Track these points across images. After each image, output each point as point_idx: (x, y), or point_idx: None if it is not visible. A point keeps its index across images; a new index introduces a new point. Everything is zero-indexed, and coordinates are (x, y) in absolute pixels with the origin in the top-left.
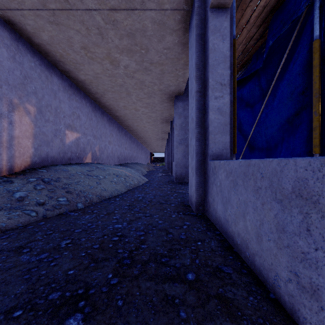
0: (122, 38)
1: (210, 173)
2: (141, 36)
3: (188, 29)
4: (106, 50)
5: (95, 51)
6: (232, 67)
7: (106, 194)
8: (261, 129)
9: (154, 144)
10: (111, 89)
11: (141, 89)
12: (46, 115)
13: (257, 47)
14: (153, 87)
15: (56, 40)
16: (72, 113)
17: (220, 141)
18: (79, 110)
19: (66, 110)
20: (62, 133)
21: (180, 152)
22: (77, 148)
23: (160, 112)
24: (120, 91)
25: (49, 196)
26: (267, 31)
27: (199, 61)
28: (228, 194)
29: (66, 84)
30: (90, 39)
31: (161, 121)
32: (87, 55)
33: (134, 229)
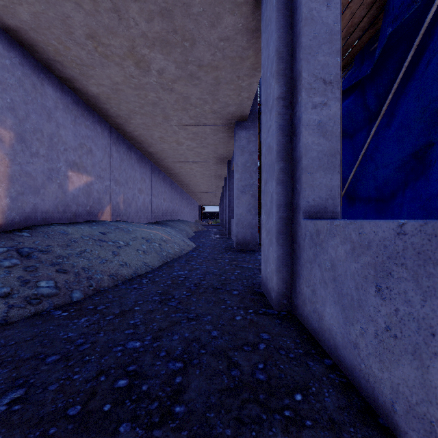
0: (152, 19)
1: (306, 243)
2: (184, 16)
3: (259, 2)
4: (128, 41)
5: (109, 43)
6: (340, 56)
7: (127, 272)
8: (368, 169)
9: (204, 195)
10: (140, 109)
11: (185, 110)
12: (34, 146)
13: (363, 43)
14: (202, 106)
15: (44, 21)
16: (80, 145)
17: (322, 185)
18: (92, 141)
19: (68, 140)
20: (62, 175)
21: (243, 204)
22: (88, 198)
23: (213, 148)
24: (154, 114)
25: (22, 279)
26: (381, 14)
27: (283, 45)
28: (357, 290)
29: (69, 100)
30: (99, 21)
31: (215, 161)
32: (97, 50)
33: (164, 354)
